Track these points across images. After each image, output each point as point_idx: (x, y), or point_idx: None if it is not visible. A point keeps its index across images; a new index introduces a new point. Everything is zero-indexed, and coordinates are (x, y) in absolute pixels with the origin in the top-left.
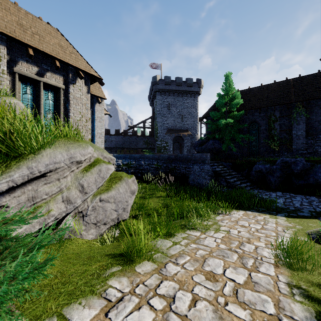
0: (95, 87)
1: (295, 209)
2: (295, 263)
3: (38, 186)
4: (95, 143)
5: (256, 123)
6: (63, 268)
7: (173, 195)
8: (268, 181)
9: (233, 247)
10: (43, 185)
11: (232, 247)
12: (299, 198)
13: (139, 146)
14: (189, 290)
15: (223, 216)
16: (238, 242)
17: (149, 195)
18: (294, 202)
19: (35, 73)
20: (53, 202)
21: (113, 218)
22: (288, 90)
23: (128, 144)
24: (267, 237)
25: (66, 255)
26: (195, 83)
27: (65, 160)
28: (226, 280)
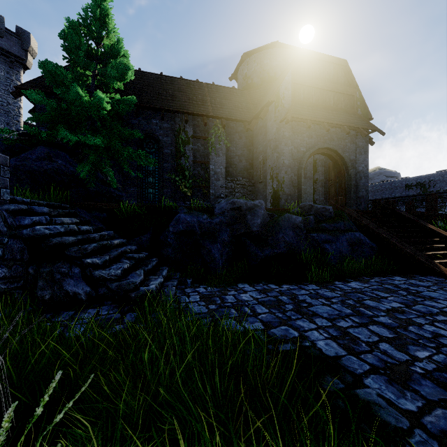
0: None
1: None
2: None
3: None
4: None
5: (154, 140)
6: None
7: None
8: (206, 257)
9: None
10: None
11: None
12: (318, 302)
13: None
14: None
15: None
16: None
17: None
18: (360, 335)
19: None
20: None
21: None
22: (202, 96)
23: None
24: None
25: None
26: (13, 34)
27: None
28: None
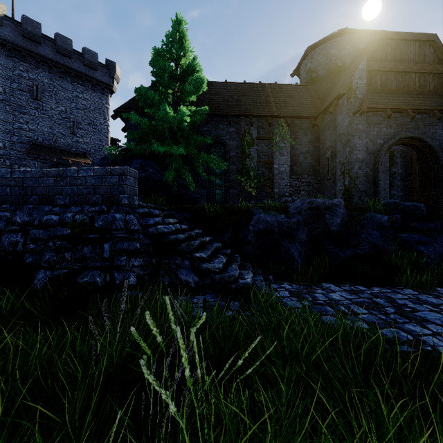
0: None
1: None
2: None
3: None
4: None
5: (221, 145)
6: None
7: None
8: (284, 255)
9: None
10: None
11: None
12: (423, 308)
13: None
14: None
15: None
16: None
17: None
18: None
19: None
20: None
21: None
22: (266, 97)
23: None
24: None
25: None
26: (104, 66)
27: None
28: None
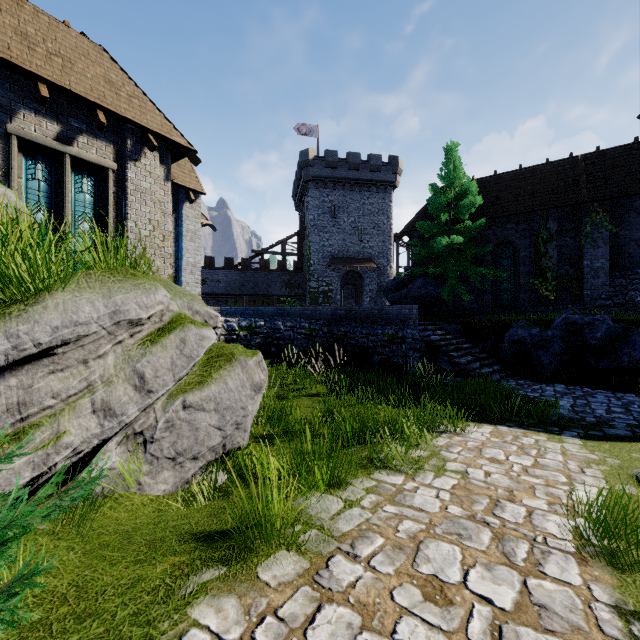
0: (182, 169)
1: (598, 422)
2: (623, 550)
3: (34, 378)
4: (182, 285)
5: (509, 245)
6: (86, 574)
7: (343, 393)
8: (536, 363)
9: (480, 511)
10: (46, 376)
11: (476, 511)
12: (603, 398)
13: (274, 291)
14: (386, 630)
15: (451, 438)
16: (489, 498)
17: (293, 391)
18: (594, 407)
19: (53, 137)
20: (71, 415)
21: (212, 445)
22: (574, 177)
23: (252, 287)
24: (550, 486)
25: (100, 536)
26: (387, 165)
27: (102, 317)
28: (473, 601)
